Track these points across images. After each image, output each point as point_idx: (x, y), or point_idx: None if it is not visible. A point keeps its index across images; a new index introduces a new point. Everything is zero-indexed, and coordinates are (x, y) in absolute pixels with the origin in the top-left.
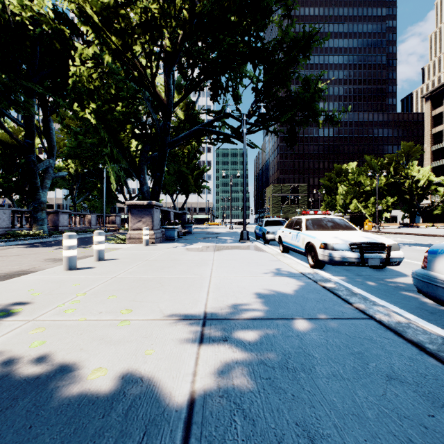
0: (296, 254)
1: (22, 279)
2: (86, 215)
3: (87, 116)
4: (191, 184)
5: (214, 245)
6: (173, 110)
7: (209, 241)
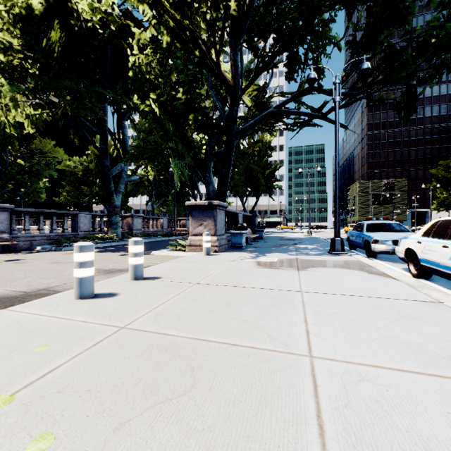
0: (449, 284)
1: (1, 315)
2: (158, 219)
3: (147, 109)
4: (261, 184)
5: (294, 257)
6: (242, 97)
7: (286, 251)
